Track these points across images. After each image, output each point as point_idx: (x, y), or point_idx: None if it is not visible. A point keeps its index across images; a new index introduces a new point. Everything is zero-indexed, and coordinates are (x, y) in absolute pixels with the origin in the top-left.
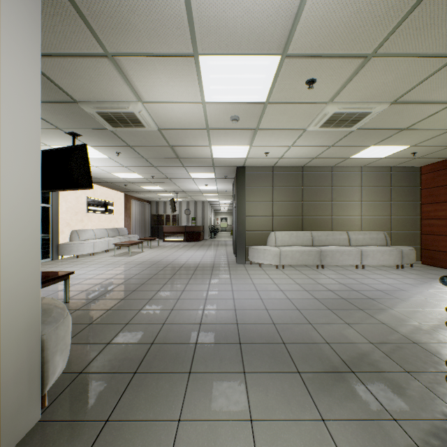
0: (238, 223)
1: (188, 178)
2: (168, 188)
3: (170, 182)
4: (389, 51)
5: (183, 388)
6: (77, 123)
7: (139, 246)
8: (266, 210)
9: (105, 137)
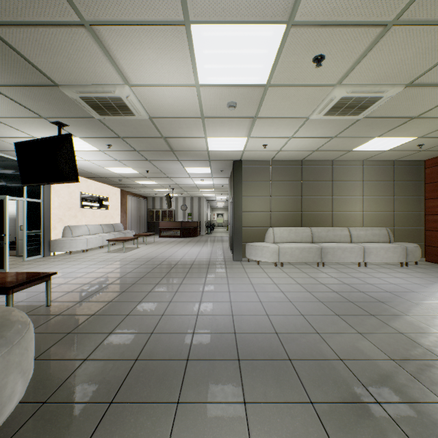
0: (235, 218)
1: (183, 173)
2: (164, 183)
3: (166, 177)
4: (414, 17)
5: (168, 428)
6: (62, 111)
7: (134, 242)
8: (264, 205)
9: (93, 127)
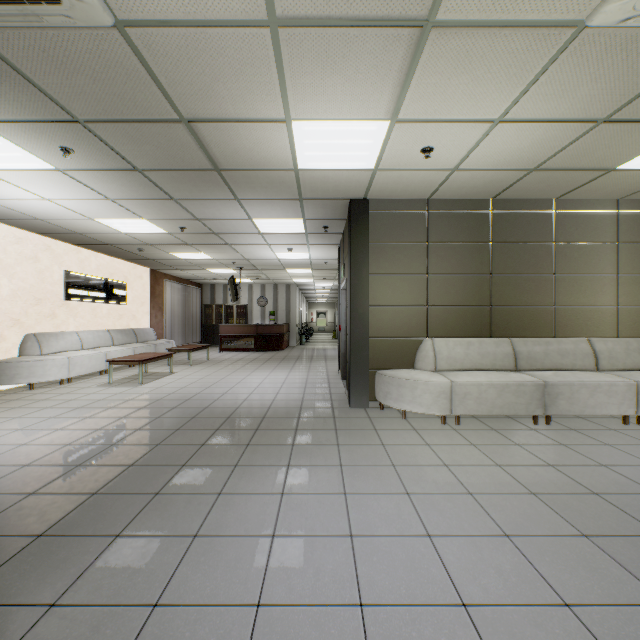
0: (353, 320)
1: (253, 233)
2: (222, 257)
3: (222, 243)
4: None
5: None
6: None
7: (169, 361)
8: (413, 293)
9: None
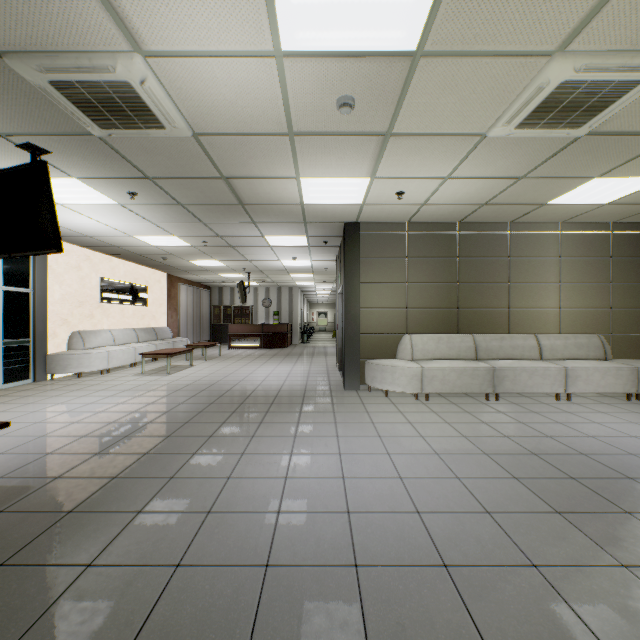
0: (347, 319)
1: (263, 246)
2: (234, 264)
3: (236, 253)
4: None
5: None
6: (28, 118)
7: (187, 356)
8: (395, 298)
9: (96, 156)
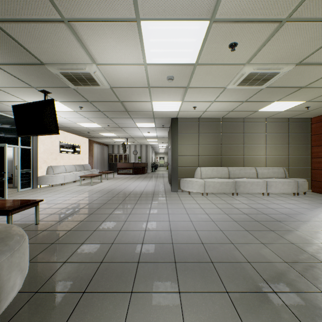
0: (172, 160)
1: (135, 127)
2: (120, 134)
3: (122, 130)
4: (301, 15)
5: (125, 309)
6: (47, 82)
7: (99, 177)
8: (194, 151)
9: (69, 94)
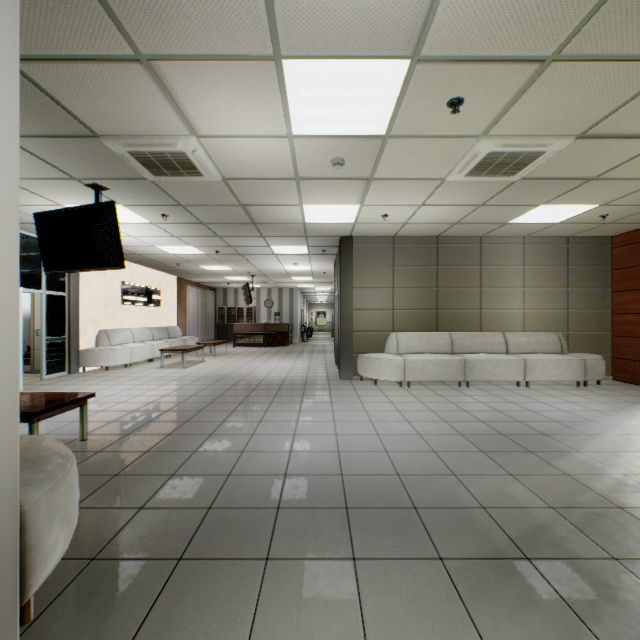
0: (342, 319)
1: (269, 254)
2: (240, 268)
3: (243, 260)
4: (580, 51)
5: (255, 587)
6: (101, 169)
7: (198, 353)
8: (383, 301)
9: (143, 191)
